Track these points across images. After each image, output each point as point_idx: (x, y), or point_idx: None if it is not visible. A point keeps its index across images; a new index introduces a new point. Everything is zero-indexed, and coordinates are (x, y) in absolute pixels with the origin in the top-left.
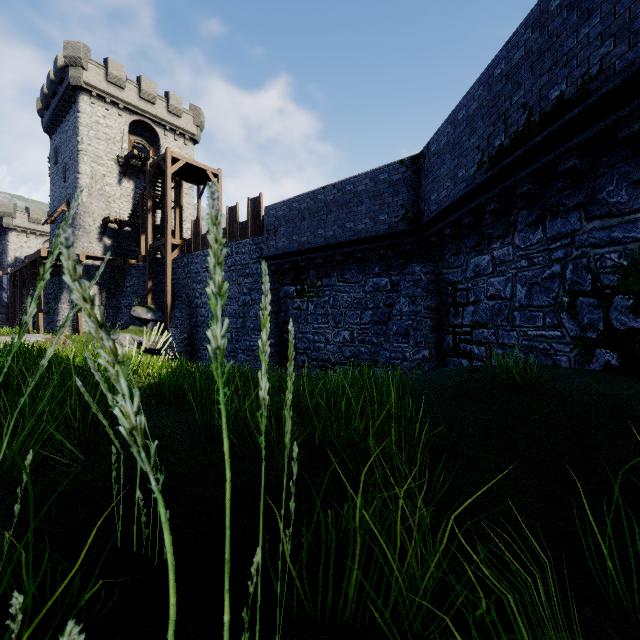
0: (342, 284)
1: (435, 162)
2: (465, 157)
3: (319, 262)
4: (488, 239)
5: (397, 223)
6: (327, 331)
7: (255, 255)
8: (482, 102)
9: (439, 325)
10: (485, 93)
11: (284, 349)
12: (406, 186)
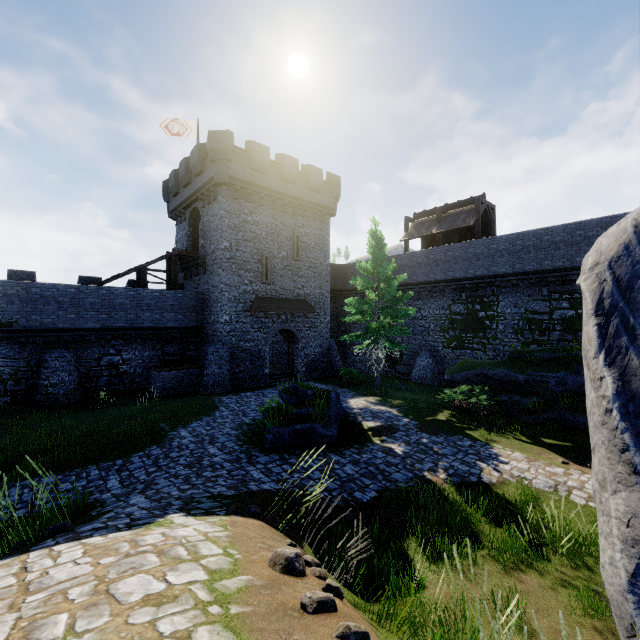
0: None
1: None
2: None
3: None
4: None
5: None
6: None
7: None
8: None
9: None
10: None
11: None
12: None
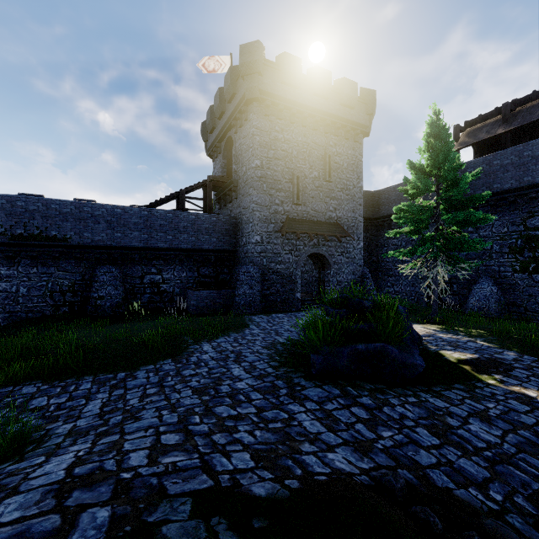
0: None
1: None
2: None
3: None
4: None
5: None
6: None
7: None
8: (6, 208)
9: None
10: (9, 205)
11: None
12: None
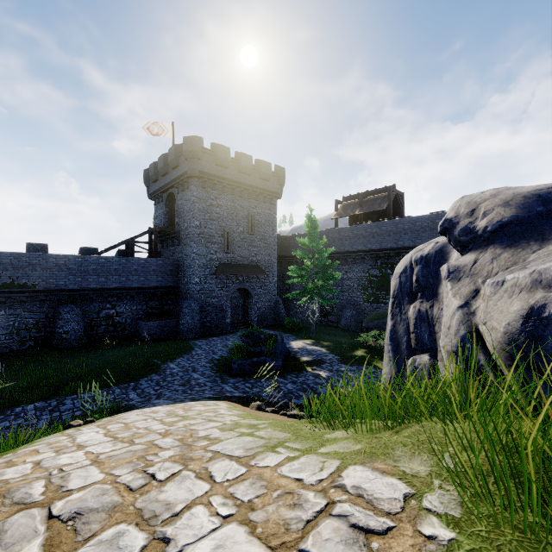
0: None
1: None
2: None
3: None
4: None
5: None
6: None
7: None
8: None
9: None
10: None
11: None
12: None
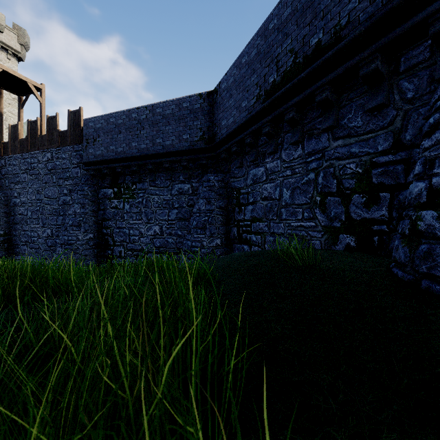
0: (153, 188)
1: (225, 96)
2: (247, 91)
3: (134, 169)
4: (263, 155)
5: (197, 142)
6: (141, 226)
7: (75, 161)
8: (260, 49)
9: (227, 220)
10: (262, 42)
11: (103, 242)
12: (203, 114)
